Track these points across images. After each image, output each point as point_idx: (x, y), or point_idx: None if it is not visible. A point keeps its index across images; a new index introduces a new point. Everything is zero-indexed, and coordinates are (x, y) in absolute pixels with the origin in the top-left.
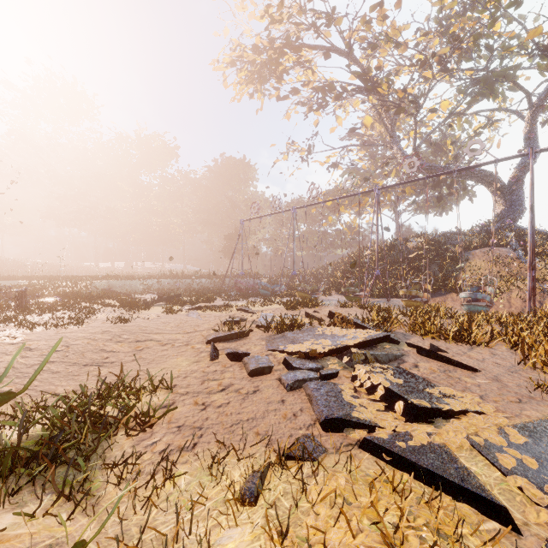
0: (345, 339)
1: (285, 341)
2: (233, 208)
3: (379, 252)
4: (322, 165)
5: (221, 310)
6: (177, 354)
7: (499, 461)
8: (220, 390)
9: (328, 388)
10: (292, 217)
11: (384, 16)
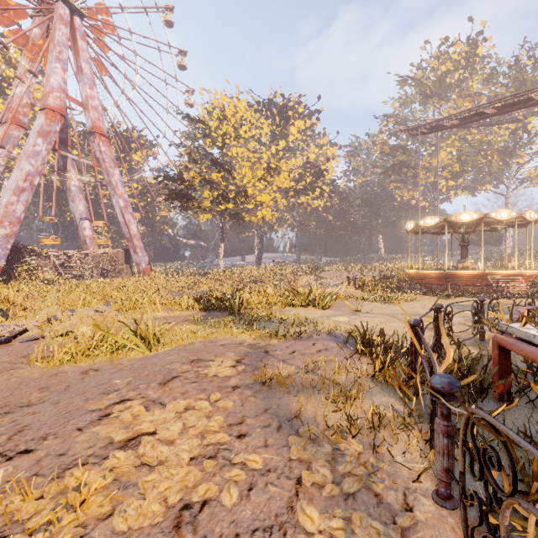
0: None
1: None
2: None
3: None
4: None
5: None
6: None
7: None
8: None
9: None
10: None
11: None
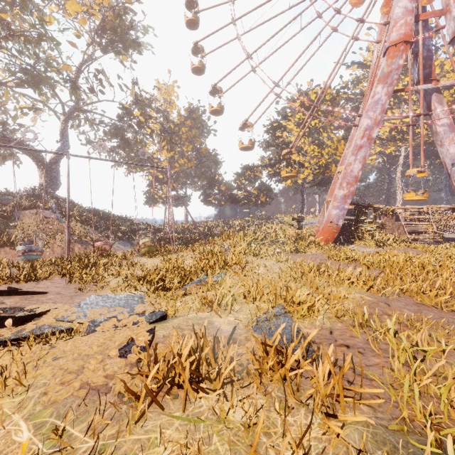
0: None
1: None
2: None
3: None
4: None
5: None
6: None
7: (70, 319)
8: None
9: None
10: None
11: None
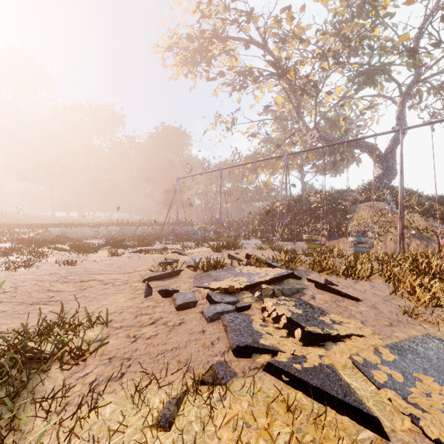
0: (258, 276)
1: (209, 278)
2: (171, 168)
3: (288, 205)
4: (243, 135)
5: (158, 253)
6: (116, 292)
7: (374, 376)
8: (150, 323)
9: (241, 319)
10: (219, 176)
11: (292, 18)
